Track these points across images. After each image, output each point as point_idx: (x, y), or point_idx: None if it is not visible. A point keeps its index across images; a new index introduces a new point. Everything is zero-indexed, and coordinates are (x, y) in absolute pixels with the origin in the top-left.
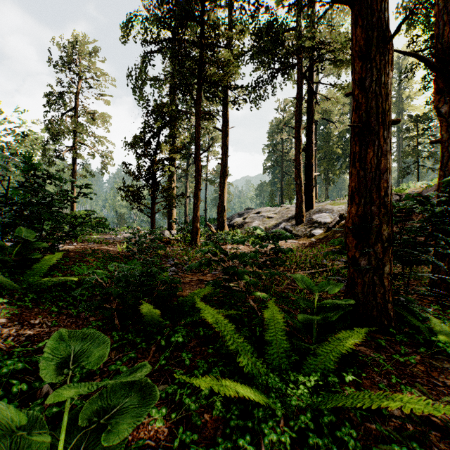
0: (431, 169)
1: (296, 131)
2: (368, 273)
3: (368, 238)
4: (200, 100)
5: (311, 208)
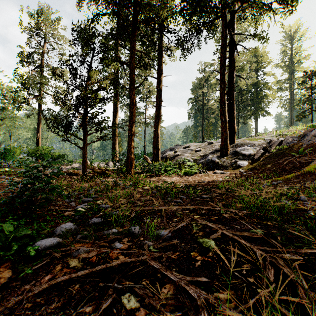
0: None
1: (221, 74)
2: None
3: None
4: (135, 37)
5: (233, 142)
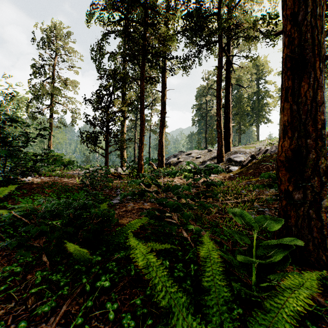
0: None
1: (217, 91)
2: (303, 206)
3: (303, 171)
4: (144, 66)
5: (229, 150)
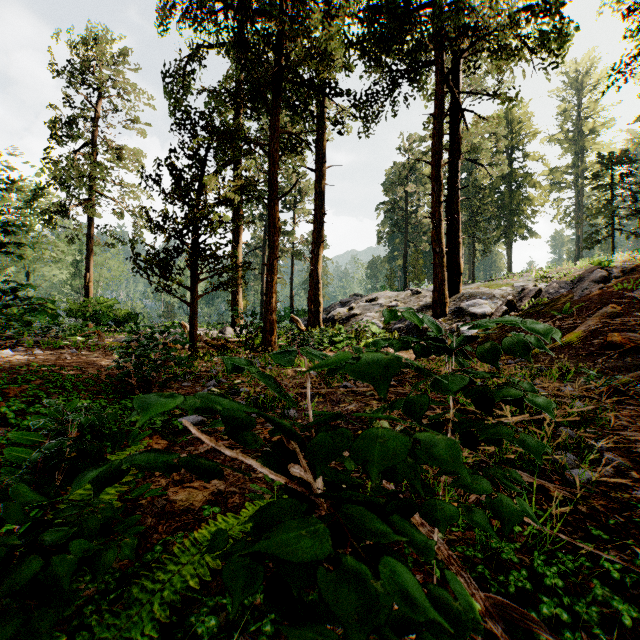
0: (634, 235)
1: (434, 167)
2: None
3: None
4: (278, 108)
5: (457, 292)
